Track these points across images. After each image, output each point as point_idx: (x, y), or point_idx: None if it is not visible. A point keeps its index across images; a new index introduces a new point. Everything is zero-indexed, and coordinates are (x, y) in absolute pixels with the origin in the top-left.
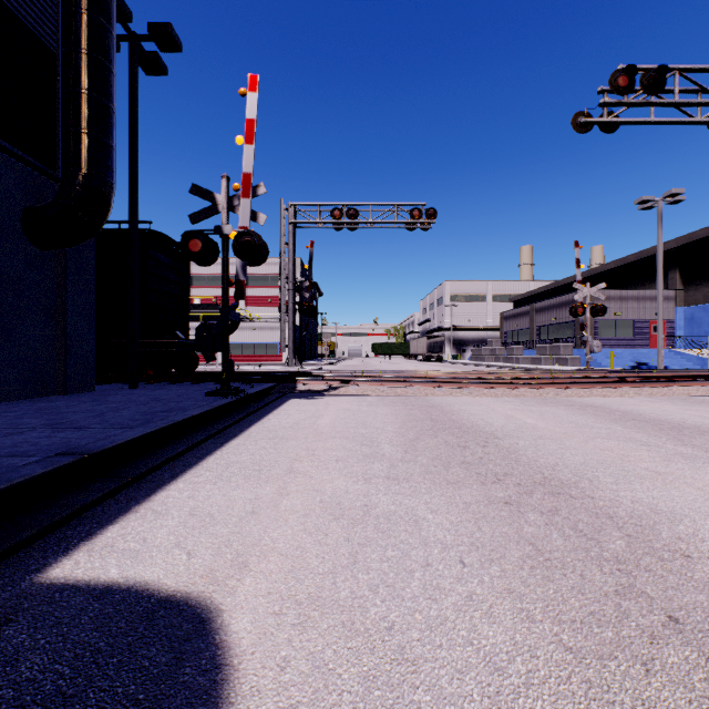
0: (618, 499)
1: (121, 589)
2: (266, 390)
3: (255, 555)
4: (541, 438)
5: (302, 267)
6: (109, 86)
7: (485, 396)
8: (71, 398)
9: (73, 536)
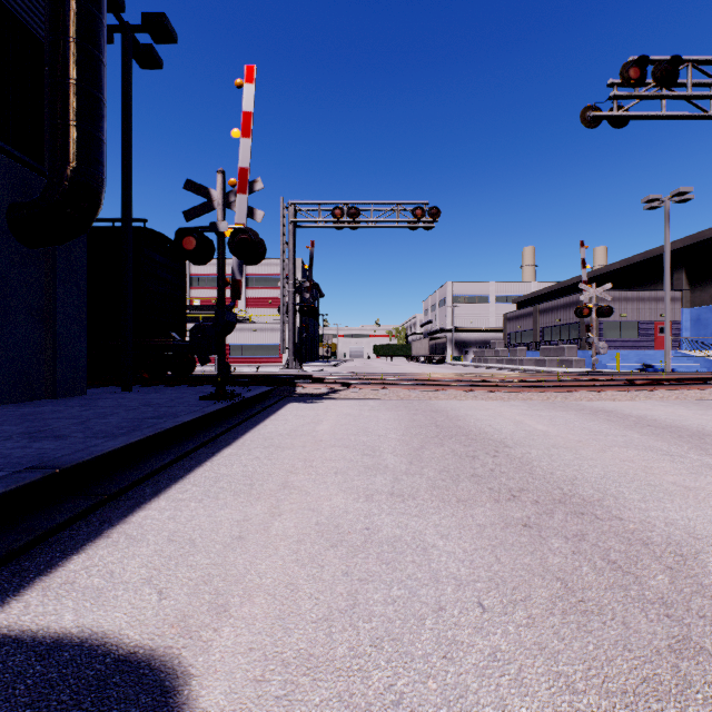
0: (650, 520)
1: (72, 644)
2: (264, 394)
3: (237, 595)
4: (554, 446)
5: (303, 268)
6: (99, 77)
7: (491, 399)
8: (59, 402)
9: (30, 569)
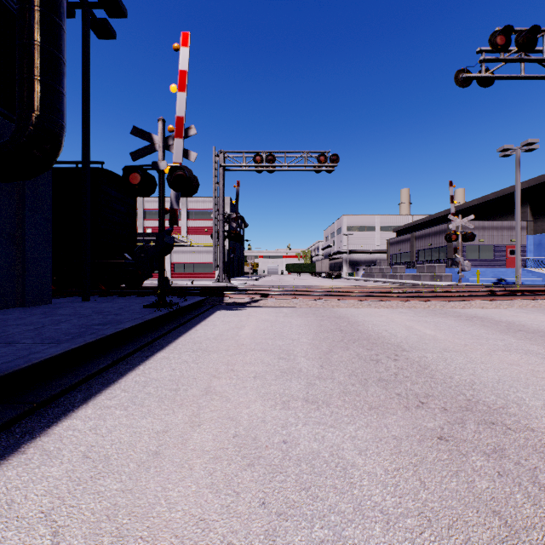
0: None
1: None
2: (198, 303)
3: (141, 538)
4: (445, 350)
5: (232, 204)
6: (59, 40)
7: (382, 307)
8: (26, 310)
9: None
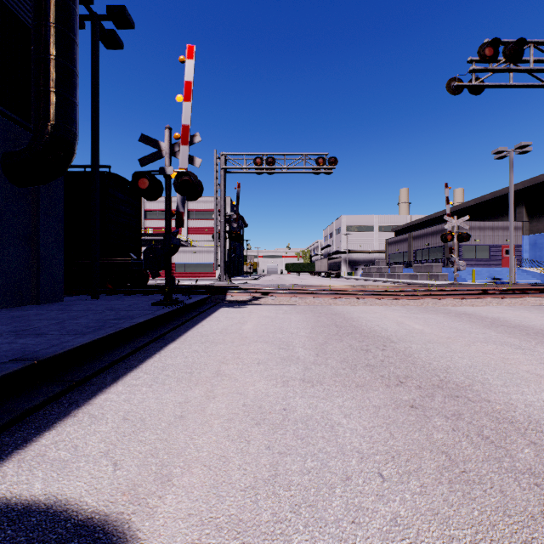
0: (512, 402)
1: (39, 510)
2: (201, 300)
3: (179, 466)
4: (429, 342)
5: (232, 204)
6: (73, 54)
7: (377, 305)
8: (42, 307)
9: (9, 444)
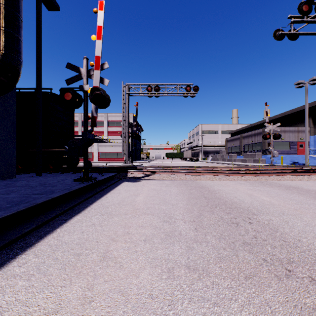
0: None
1: None
2: (110, 177)
3: None
4: (283, 214)
5: (134, 117)
6: (17, 4)
7: (228, 180)
8: None
9: None
